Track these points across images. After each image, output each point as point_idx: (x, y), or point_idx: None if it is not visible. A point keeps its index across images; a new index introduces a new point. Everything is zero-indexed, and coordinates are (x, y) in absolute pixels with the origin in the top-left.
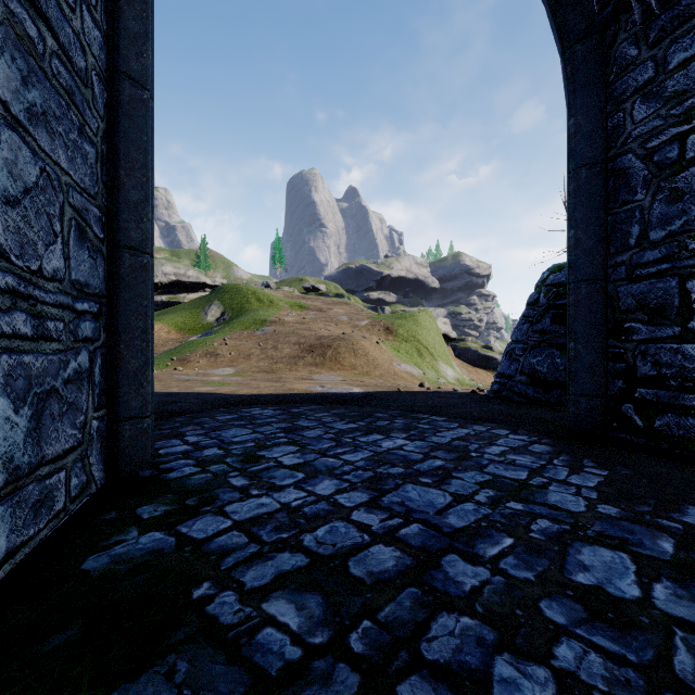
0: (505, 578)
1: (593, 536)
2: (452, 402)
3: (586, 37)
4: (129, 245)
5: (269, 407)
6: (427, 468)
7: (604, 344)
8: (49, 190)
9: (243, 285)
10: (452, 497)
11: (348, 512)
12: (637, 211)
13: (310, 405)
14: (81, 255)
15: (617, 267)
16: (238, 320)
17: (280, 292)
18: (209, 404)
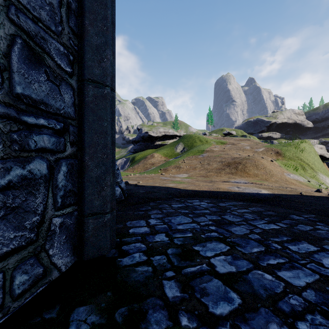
0: None
1: None
2: None
3: None
4: (93, 79)
5: (204, 200)
6: None
7: None
8: None
9: (193, 134)
10: None
11: None
12: None
13: (232, 201)
14: (35, 76)
15: None
16: (190, 151)
17: (211, 136)
18: (170, 195)
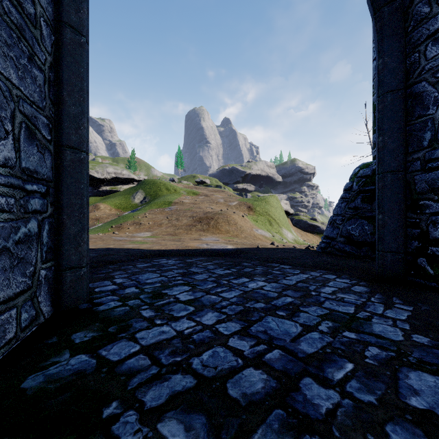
0: (352, 401)
1: (415, 363)
2: (294, 255)
3: (391, 1)
4: (70, 145)
5: (172, 258)
6: (281, 304)
7: (404, 216)
8: (1, 98)
9: (157, 179)
10: (302, 327)
11: (225, 338)
12: (429, 121)
13: (199, 257)
14: (31, 150)
15: (414, 162)
16: (154, 202)
17: (181, 184)
18: (132, 256)
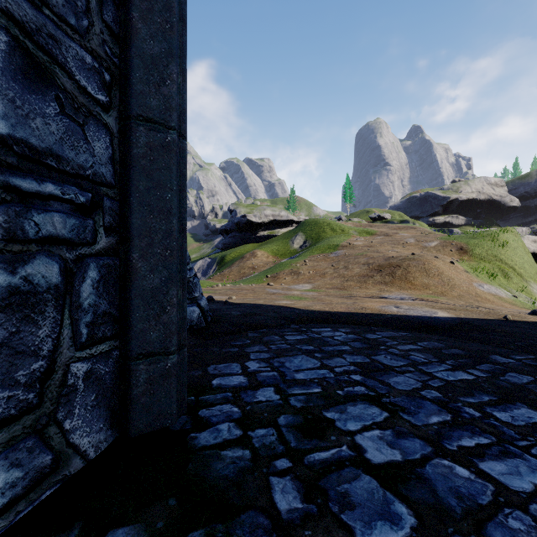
0: None
1: None
2: None
3: None
4: (146, 116)
5: (341, 329)
6: None
7: None
8: None
9: (320, 218)
10: None
11: None
12: None
13: (387, 330)
14: (36, 104)
15: None
16: (315, 246)
17: (350, 223)
18: (283, 319)
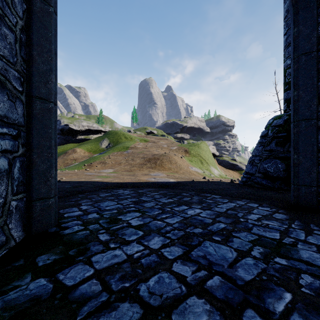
0: None
1: None
2: (222, 187)
3: None
4: (40, 96)
5: (127, 189)
6: (216, 229)
7: (316, 156)
8: None
9: (118, 130)
10: (236, 253)
11: (170, 263)
12: None
13: (148, 188)
14: (1, 97)
15: None
16: (116, 147)
17: (135, 134)
18: (97, 187)
